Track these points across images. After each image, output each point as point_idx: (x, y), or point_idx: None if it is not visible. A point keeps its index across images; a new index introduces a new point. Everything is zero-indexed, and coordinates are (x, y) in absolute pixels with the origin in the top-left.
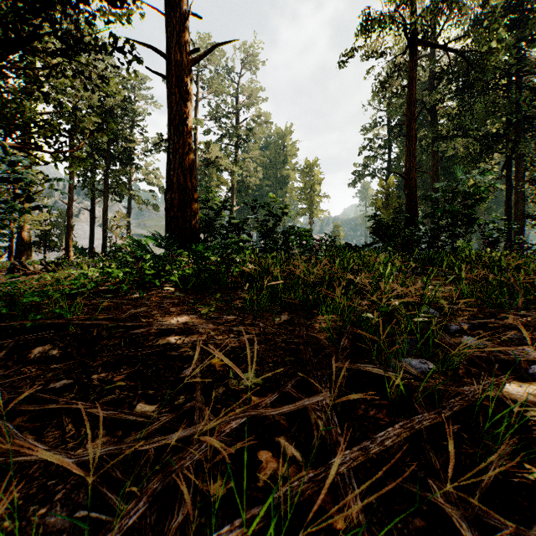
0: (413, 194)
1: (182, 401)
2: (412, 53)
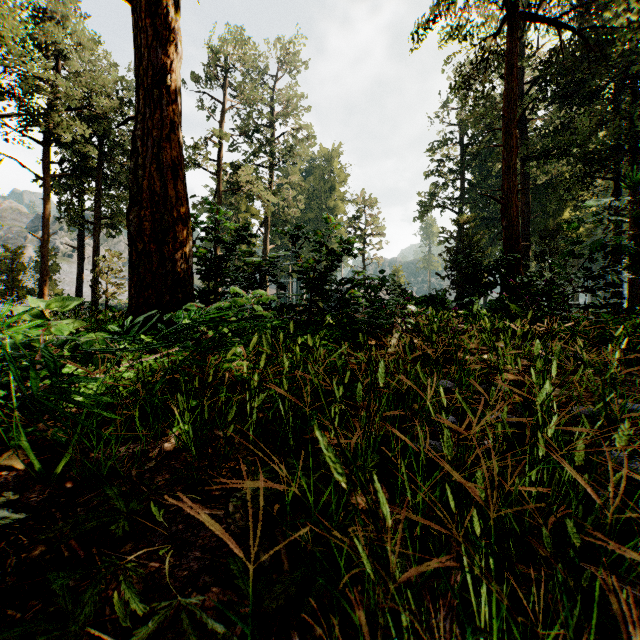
0: (514, 226)
1: None
2: (512, 30)
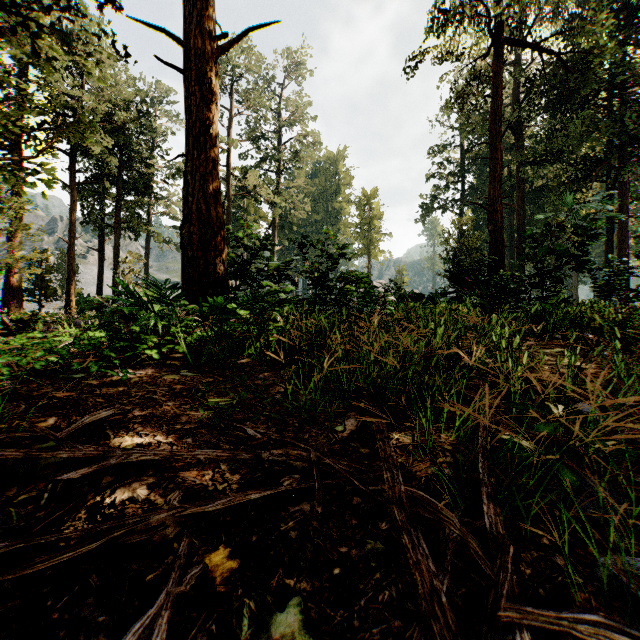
0: (498, 231)
1: None
2: (497, 54)
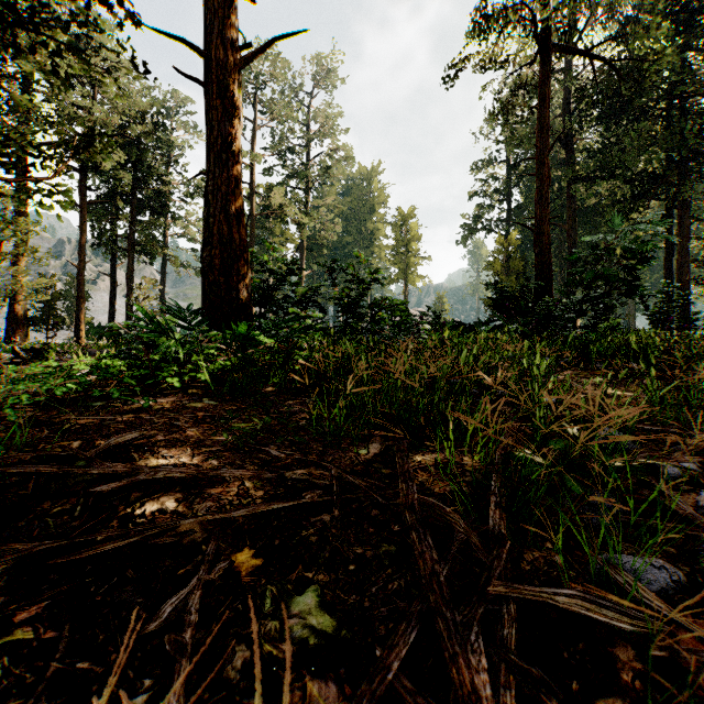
0: (546, 254)
1: (142, 703)
2: (544, 62)
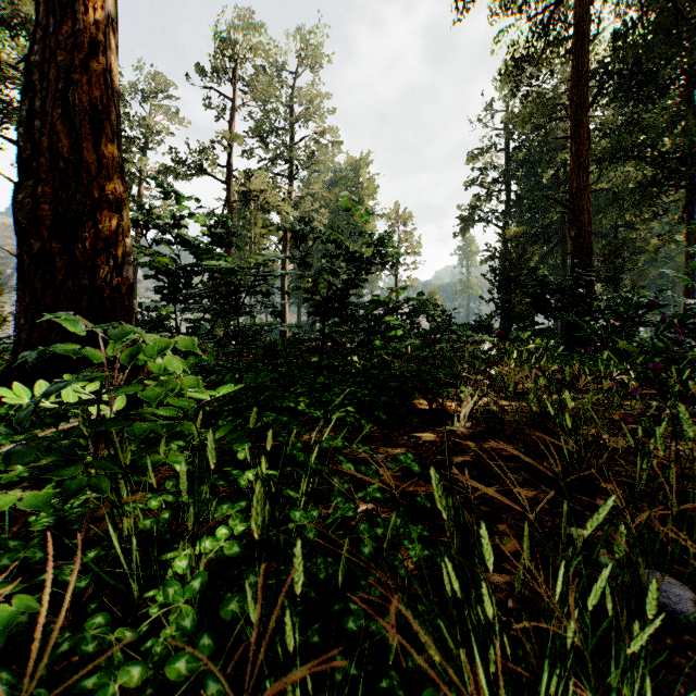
0: (585, 237)
1: None
2: None
